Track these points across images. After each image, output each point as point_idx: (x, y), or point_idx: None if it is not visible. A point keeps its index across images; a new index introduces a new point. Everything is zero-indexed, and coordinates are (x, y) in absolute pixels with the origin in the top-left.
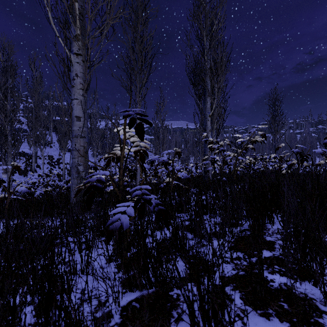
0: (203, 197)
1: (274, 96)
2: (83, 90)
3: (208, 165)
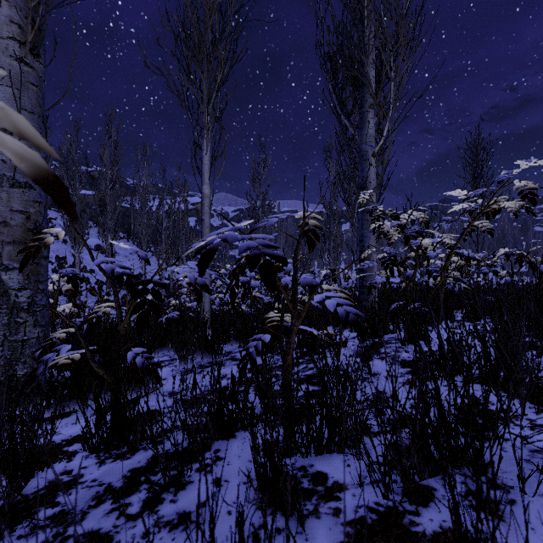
0: (376, 361)
1: (476, 142)
2: (21, 44)
3: (370, 271)
